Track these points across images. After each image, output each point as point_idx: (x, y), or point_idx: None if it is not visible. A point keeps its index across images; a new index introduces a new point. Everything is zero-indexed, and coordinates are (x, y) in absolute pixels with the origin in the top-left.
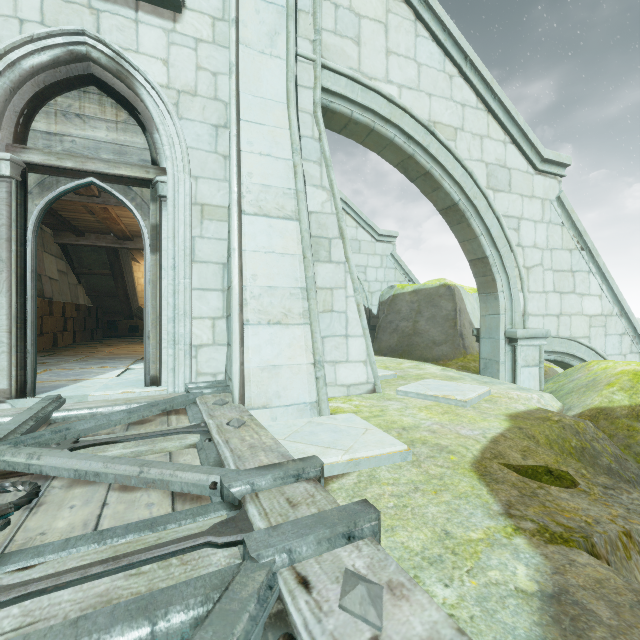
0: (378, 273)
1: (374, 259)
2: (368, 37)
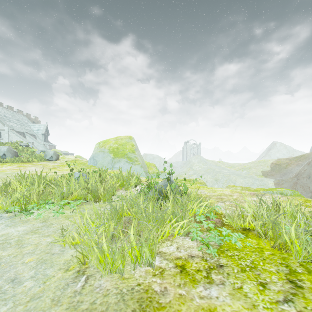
0: (41, 148)
1: (41, 147)
2: (13, 138)
